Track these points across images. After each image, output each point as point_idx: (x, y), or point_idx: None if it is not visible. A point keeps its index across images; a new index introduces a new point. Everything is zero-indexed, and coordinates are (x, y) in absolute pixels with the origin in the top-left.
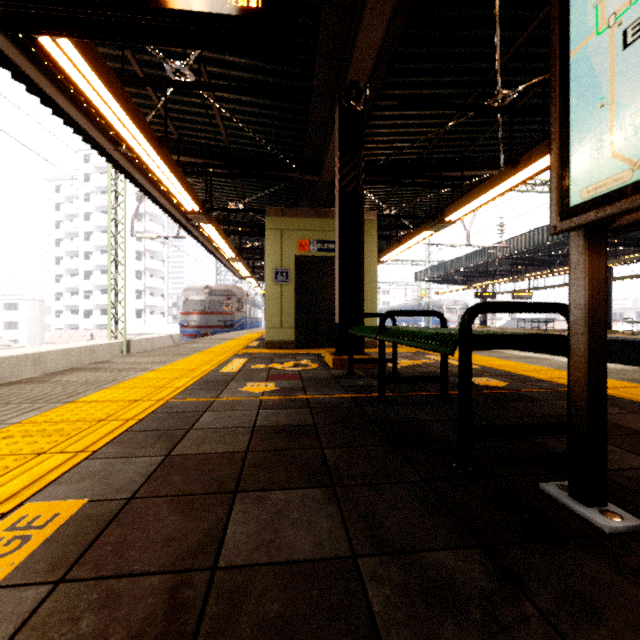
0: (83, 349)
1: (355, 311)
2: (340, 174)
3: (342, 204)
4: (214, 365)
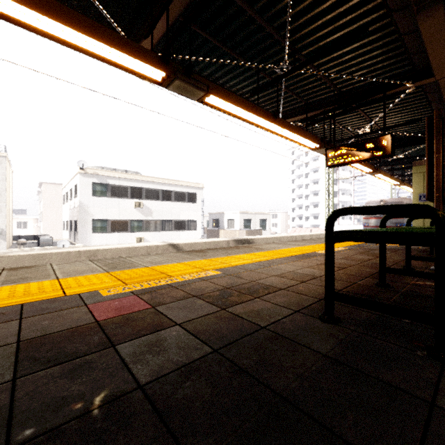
0: (316, 235)
1: None
2: None
3: None
4: None
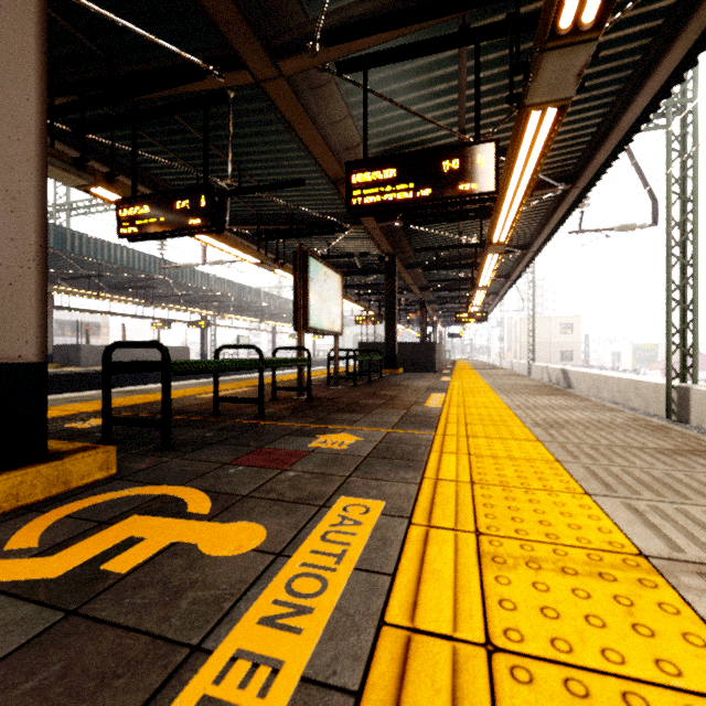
0: None
1: None
2: None
3: None
4: (411, 610)
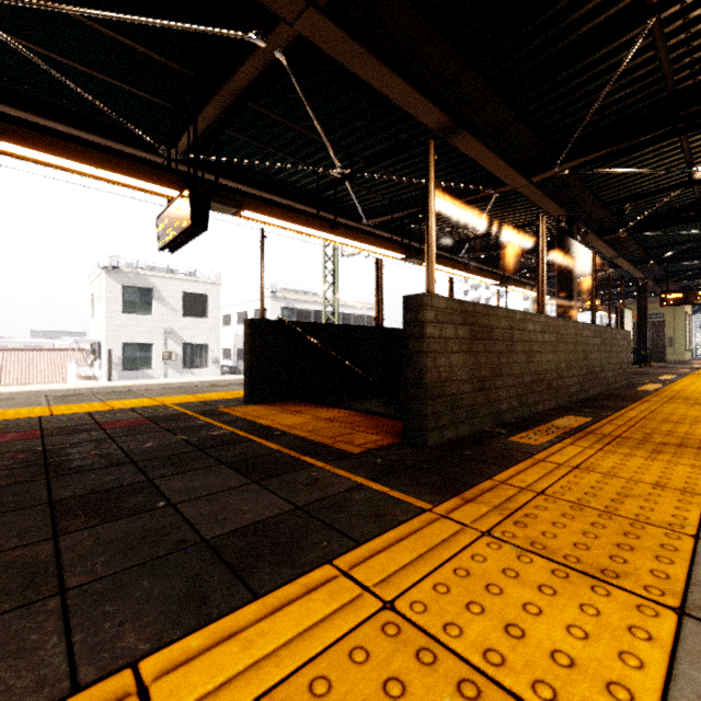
0: None
1: (645, 347)
2: (638, 302)
3: (639, 312)
4: None
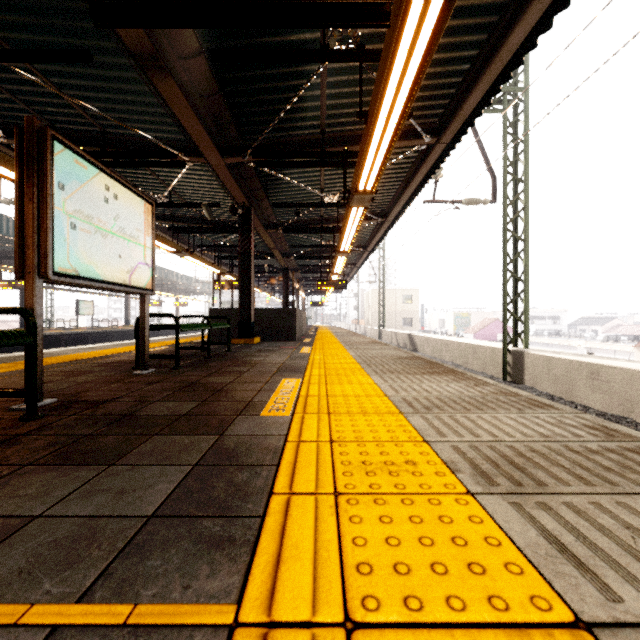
0: None
1: None
2: None
3: None
4: None
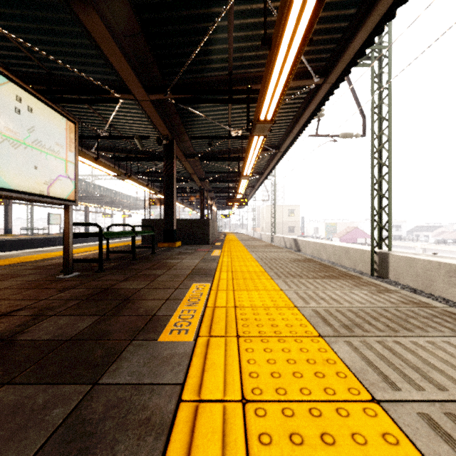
0: None
1: None
2: None
3: None
4: None
